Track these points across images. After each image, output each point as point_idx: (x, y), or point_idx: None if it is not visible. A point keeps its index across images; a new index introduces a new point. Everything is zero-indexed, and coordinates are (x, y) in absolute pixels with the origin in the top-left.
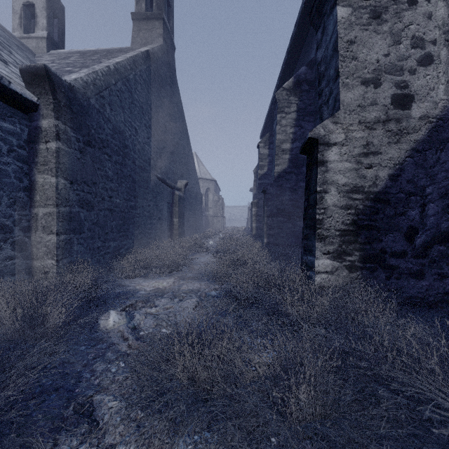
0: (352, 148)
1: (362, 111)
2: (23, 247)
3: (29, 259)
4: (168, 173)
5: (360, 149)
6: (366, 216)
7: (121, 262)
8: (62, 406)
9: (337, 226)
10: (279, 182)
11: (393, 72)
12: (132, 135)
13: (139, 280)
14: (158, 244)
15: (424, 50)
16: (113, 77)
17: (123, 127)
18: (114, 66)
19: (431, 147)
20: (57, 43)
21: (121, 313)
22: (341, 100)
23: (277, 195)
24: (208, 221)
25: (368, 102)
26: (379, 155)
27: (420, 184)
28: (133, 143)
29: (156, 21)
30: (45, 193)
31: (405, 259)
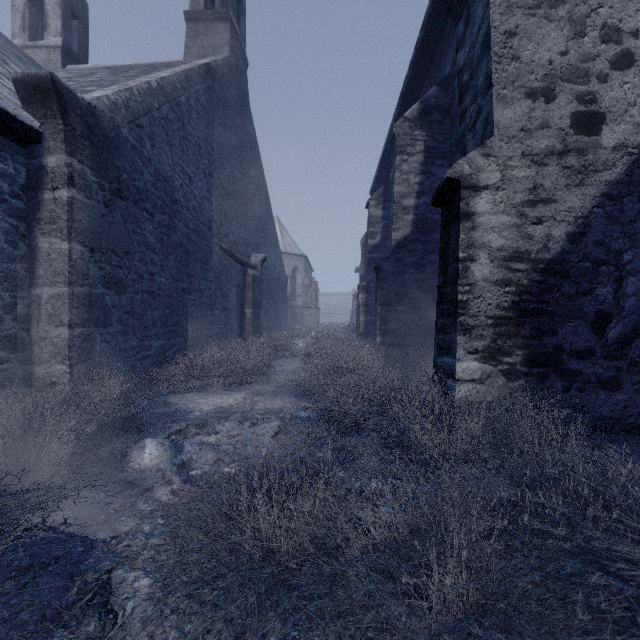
0: (512, 193)
1: (527, 138)
2: (19, 345)
3: (27, 364)
4: (238, 243)
5: (523, 195)
6: (533, 296)
7: (167, 370)
8: (60, 588)
9: (489, 312)
10: (399, 255)
11: (573, 79)
12: (185, 185)
13: (194, 396)
14: (222, 345)
15: (620, 45)
16: (155, 98)
17: (170, 172)
18: (158, 83)
19: (631, 192)
20: (77, 55)
21: (163, 442)
22: (495, 121)
23: (396, 273)
24: (295, 314)
25: (536, 124)
26: (553, 204)
27: (614, 248)
28: (186, 197)
29: (219, 23)
30: (52, 266)
31: (591, 360)
